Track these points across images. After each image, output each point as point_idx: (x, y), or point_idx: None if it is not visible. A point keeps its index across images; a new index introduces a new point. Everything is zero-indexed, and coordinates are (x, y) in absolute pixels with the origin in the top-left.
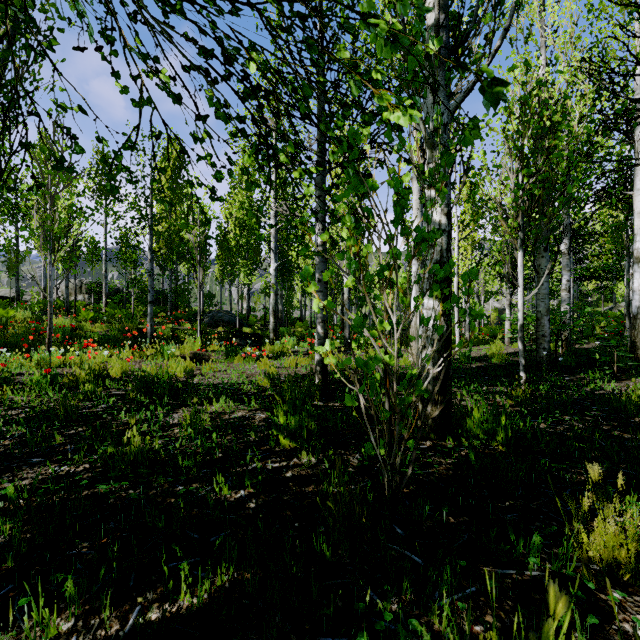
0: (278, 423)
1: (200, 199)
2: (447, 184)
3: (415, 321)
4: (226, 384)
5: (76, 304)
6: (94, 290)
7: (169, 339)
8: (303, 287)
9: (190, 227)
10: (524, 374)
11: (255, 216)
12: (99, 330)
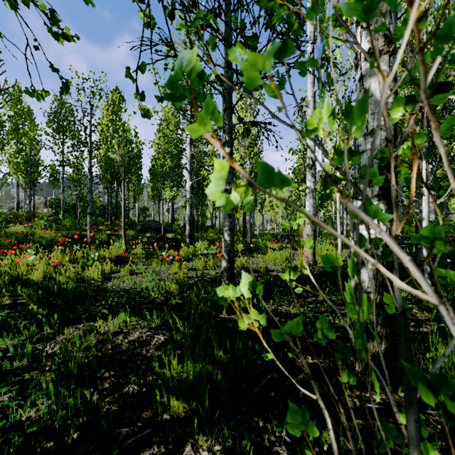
0: (167, 377)
1: (124, 124)
2: (394, 51)
3: (309, 229)
4: (134, 291)
5: (40, 215)
6: (55, 205)
7: (106, 243)
8: (214, 203)
9: (40, 95)
10: (429, 282)
11: (134, 79)
12: (48, 236)
